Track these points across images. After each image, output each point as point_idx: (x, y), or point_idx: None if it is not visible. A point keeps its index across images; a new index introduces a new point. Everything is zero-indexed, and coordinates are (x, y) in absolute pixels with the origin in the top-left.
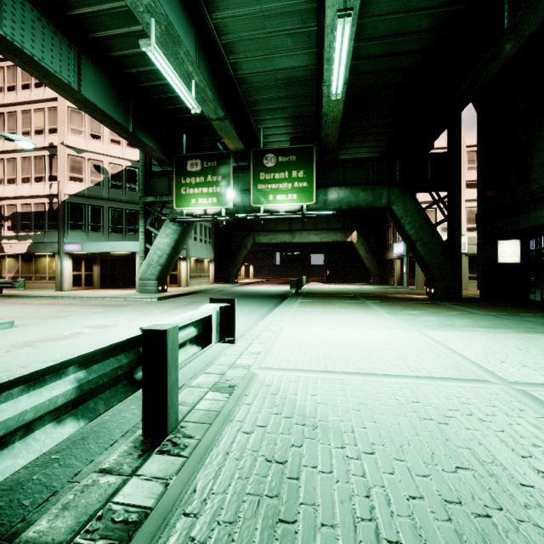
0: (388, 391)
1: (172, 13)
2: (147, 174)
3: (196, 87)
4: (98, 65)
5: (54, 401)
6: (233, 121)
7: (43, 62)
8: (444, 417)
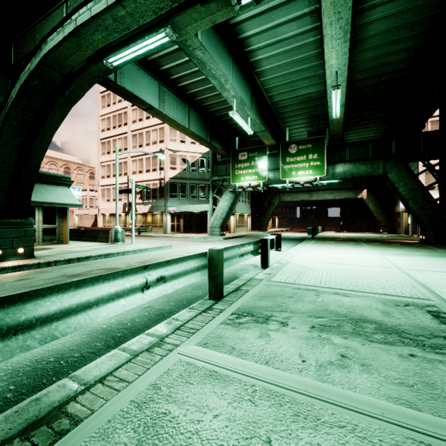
0: (342, 267)
1: (241, 89)
2: (213, 163)
3: (250, 120)
4: (195, 110)
5: (251, 249)
6: (268, 127)
7: (176, 119)
8: (357, 271)
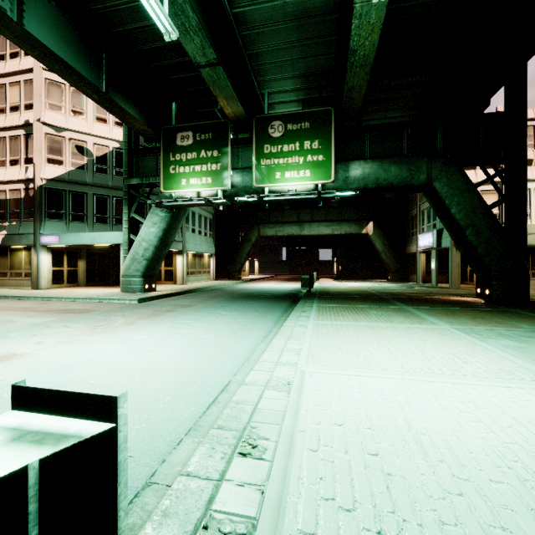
0: None
1: None
2: (132, 153)
3: (172, 5)
4: None
5: None
6: (230, 77)
7: None
8: None
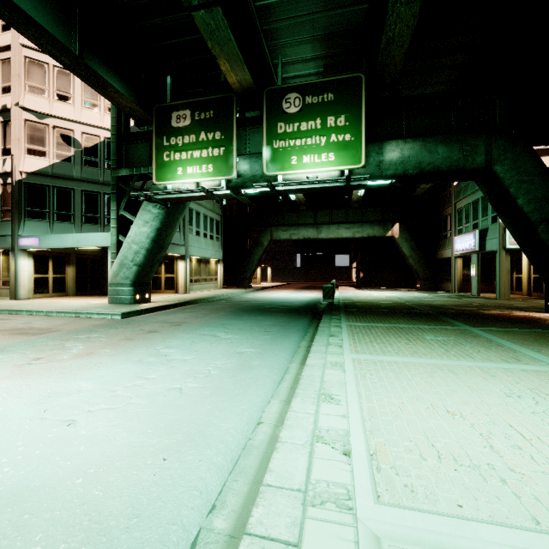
0: None
1: None
2: (122, 139)
3: None
4: None
5: None
6: (234, 35)
7: None
8: None
